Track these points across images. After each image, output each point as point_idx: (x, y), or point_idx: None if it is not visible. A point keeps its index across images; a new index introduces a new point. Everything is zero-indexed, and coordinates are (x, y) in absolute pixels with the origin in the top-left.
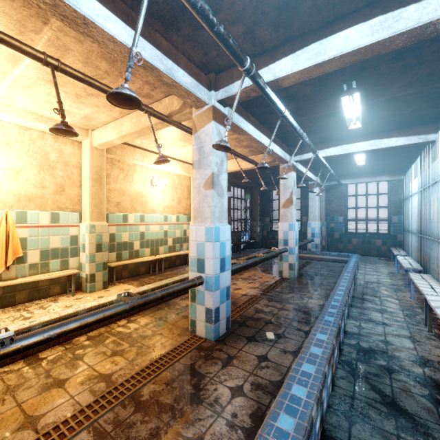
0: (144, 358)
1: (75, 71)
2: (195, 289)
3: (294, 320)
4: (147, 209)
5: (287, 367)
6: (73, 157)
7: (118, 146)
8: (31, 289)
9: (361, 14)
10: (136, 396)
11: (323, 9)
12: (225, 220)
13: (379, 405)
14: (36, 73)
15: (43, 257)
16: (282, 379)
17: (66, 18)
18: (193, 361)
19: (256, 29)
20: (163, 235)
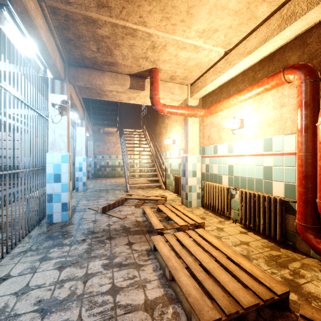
0: None
1: None
2: None
3: None
4: None
5: None
6: None
7: None
8: None
9: None
10: None
11: None
12: None
13: None
14: None
15: None
16: None
17: None
18: None
19: None
20: None
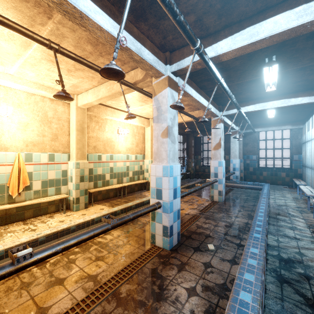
0: (119, 263)
1: (70, 52)
2: (155, 211)
3: (227, 235)
4: (115, 150)
5: (227, 273)
6: (63, 114)
7: (95, 106)
8: (35, 209)
9: (288, 3)
10: (116, 293)
11: (258, 0)
12: (176, 160)
13: (304, 307)
14: (40, 54)
15: (43, 185)
16: (225, 283)
17: (67, 13)
18: (156, 266)
19: (204, 18)
20: (126, 169)
